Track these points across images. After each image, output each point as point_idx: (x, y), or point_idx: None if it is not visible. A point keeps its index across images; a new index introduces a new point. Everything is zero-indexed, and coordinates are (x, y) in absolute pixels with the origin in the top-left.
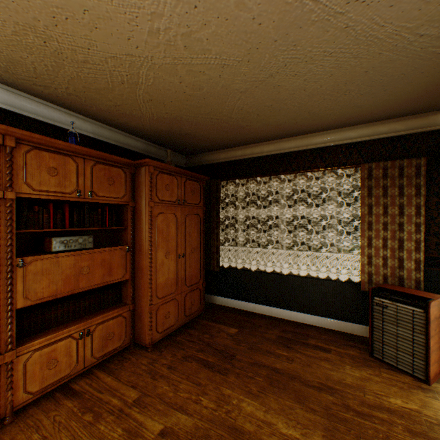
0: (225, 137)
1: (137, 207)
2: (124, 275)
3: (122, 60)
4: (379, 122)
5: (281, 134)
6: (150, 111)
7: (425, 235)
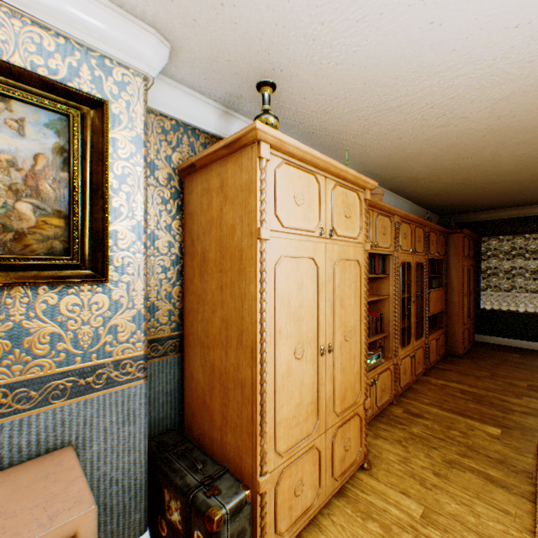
0: (501, 204)
1: (447, 261)
2: (443, 306)
3: (493, 182)
4: None
5: None
6: (467, 197)
7: None
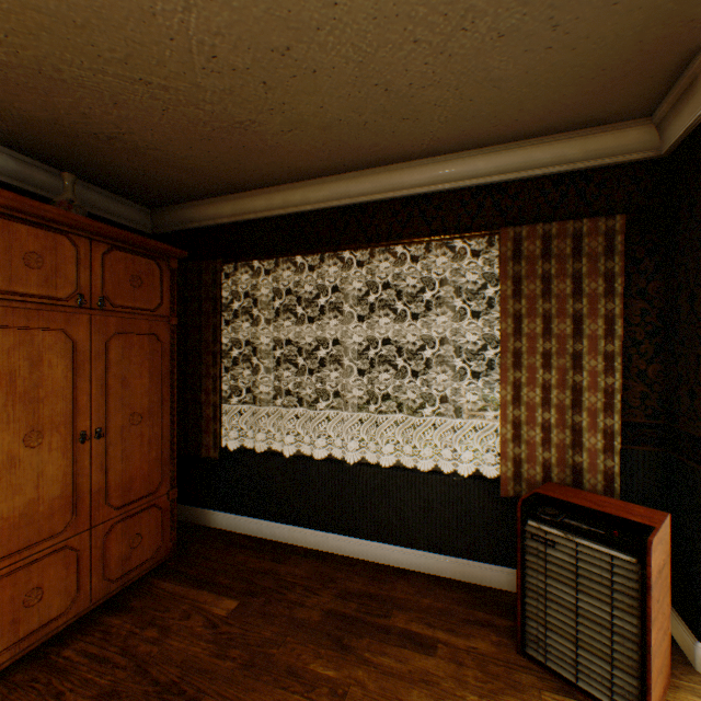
0: (215, 156)
1: None
2: None
3: None
4: (535, 139)
5: (340, 158)
6: None
7: (621, 378)
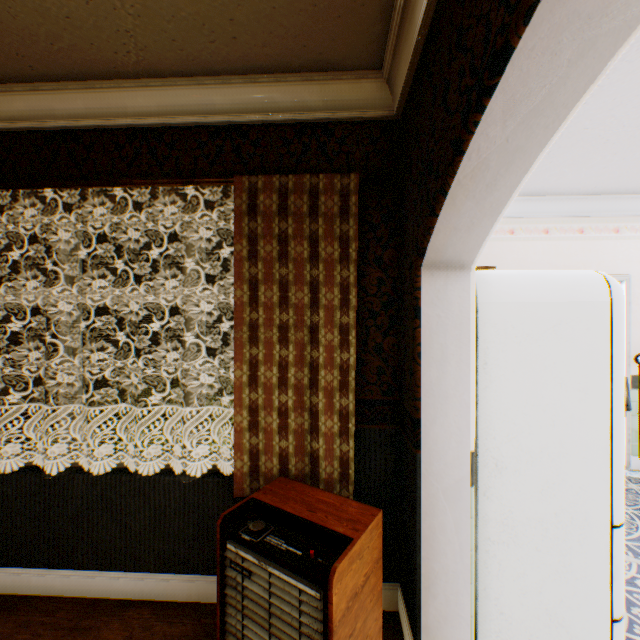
0: None
1: None
2: None
3: None
4: (272, 75)
5: (14, 51)
6: None
7: (361, 352)
